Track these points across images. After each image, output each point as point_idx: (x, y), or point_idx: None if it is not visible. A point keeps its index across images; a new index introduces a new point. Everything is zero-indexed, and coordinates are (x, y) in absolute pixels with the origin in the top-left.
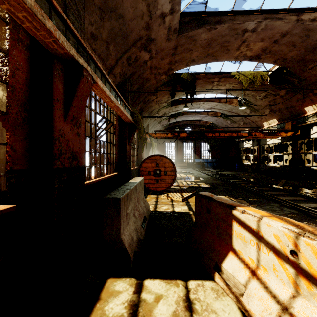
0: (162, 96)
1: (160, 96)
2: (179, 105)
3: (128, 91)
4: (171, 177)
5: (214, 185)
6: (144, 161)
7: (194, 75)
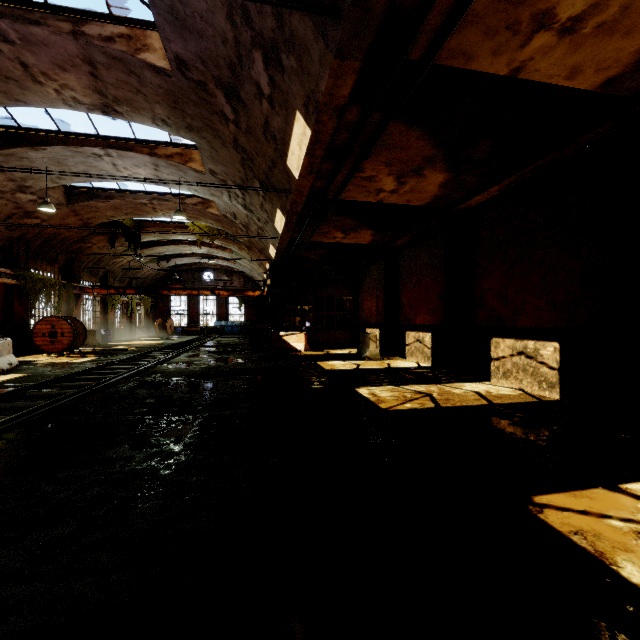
0: (105, 242)
1: (101, 242)
2: (154, 248)
3: (19, 252)
4: (69, 338)
5: (142, 348)
6: (39, 323)
7: (140, 222)
